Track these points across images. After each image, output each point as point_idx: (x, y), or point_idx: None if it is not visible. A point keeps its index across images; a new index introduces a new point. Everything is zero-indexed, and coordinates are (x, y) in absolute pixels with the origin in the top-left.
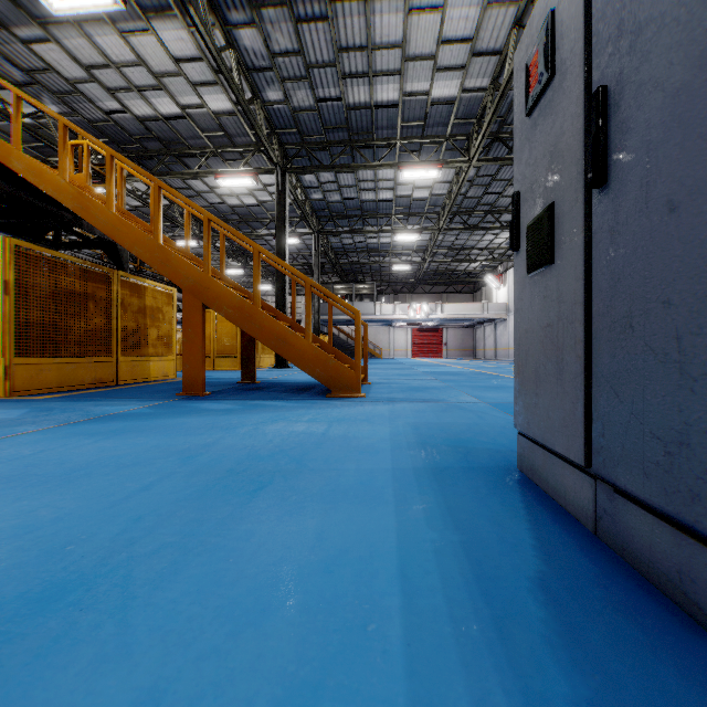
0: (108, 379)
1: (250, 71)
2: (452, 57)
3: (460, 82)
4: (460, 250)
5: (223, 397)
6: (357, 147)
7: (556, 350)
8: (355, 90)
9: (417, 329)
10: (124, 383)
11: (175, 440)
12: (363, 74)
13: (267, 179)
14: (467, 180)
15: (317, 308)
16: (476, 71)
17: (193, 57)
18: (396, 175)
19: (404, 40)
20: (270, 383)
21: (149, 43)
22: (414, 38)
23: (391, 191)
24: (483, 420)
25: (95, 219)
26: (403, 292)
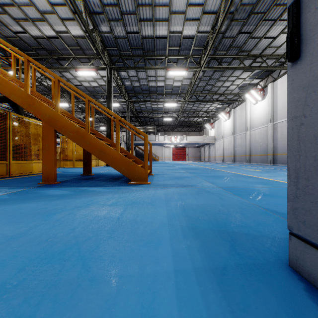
0: (4, 173)
1: (91, 14)
2: (193, 14)
3: (196, 27)
4: (194, 111)
5: (66, 184)
6: (147, 59)
7: None
8: (145, 28)
9: (174, 148)
10: (15, 176)
11: None
12: (150, 20)
13: (103, 73)
14: (198, 78)
15: (128, 137)
16: (204, 22)
17: (61, 4)
18: (165, 74)
19: (170, 2)
20: (99, 175)
21: None
22: (175, 2)
23: (163, 82)
24: (224, 201)
25: None
26: (168, 131)
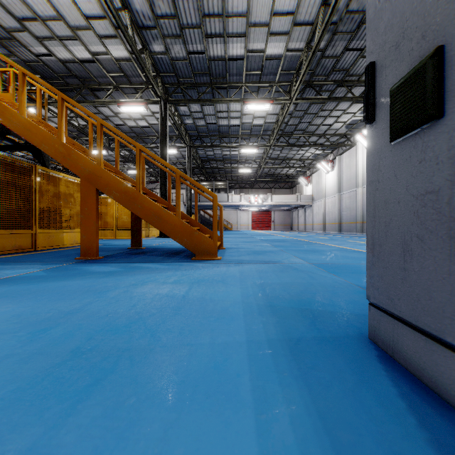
0: (28, 246)
1: (140, 29)
2: (280, 26)
3: (285, 44)
4: (283, 160)
5: (112, 260)
6: (216, 88)
7: (446, 221)
8: (214, 46)
9: (255, 212)
10: (41, 249)
11: (43, 306)
12: (220, 35)
13: (155, 108)
14: (289, 113)
15: (189, 197)
16: (296, 36)
17: (99, 16)
18: (242, 108)
19: (248, 11)
20: (152, 249)
21: (66, 4)
22: (255, 10)
23: (239, 119)
24: (314, 279)
25: (10, 122)
26: (246, 187)
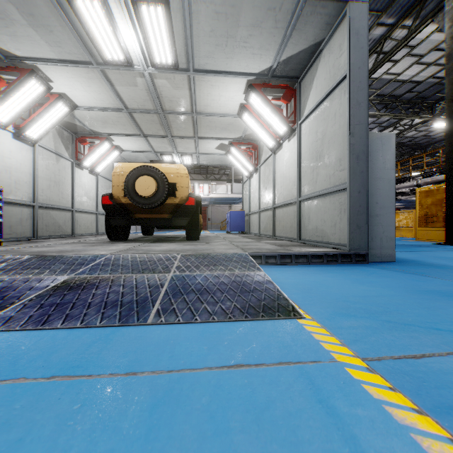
0: None
1: None
2: None
3: None
4: None
5: None
6: None
7: None
8: None
9: None
10: None
11: None
12: None
13: None
14: None
15: None
16: None
17: None
18: None
19: None
20: None
21: None
22: None
23: None
24: None
25: None
26: None
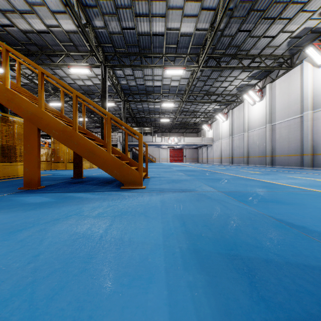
0: None
1: (84, 7)
2: (191, 10)
3: (194, 24)
4: (192, 112)
5: (51, 189)
6: (143, 57)
7: None
8: (142, 24)
9: (172, 149)
10: None
11: None
12: (146, 15)
13: (98, 71)
14: (196, 78)
15: (124, 138)
16: (203, 19)
17: None
18: (162, 73)
19: None
20: (90, 178)
21: None
22: None
23: (160, 81)
24: (229, 210)
25: None
26: (166, 132)
